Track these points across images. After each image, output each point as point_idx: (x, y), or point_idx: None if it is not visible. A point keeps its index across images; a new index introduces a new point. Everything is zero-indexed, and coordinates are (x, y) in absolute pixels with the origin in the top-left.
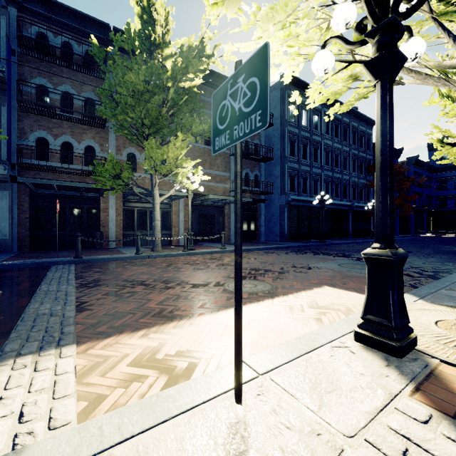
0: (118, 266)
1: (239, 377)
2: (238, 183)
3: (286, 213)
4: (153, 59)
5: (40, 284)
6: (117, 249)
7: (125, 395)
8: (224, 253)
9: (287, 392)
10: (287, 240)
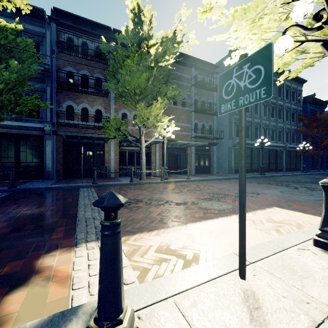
0: (121, 189)
1: (243, 262)
2: (242, 134)
3: (232, 153)
4: (140, 48)
5: (78, 200)
6: (116, 178)
7: (161, 269)
8: (189, 182)
9: (274, 275)
10: (234, 173)
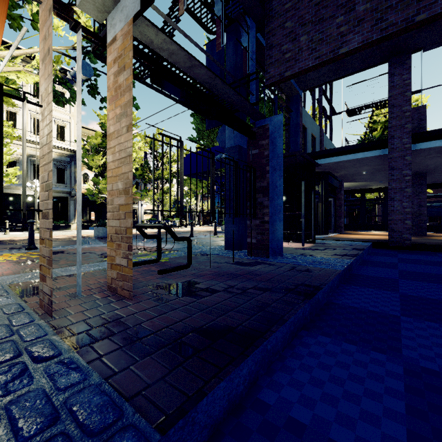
0: None
1: None
2: None
3: None
4: None
5: None
6: None
7: None
8: None
9: None
10: None
